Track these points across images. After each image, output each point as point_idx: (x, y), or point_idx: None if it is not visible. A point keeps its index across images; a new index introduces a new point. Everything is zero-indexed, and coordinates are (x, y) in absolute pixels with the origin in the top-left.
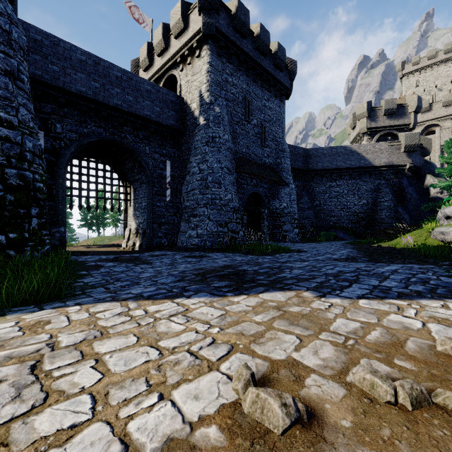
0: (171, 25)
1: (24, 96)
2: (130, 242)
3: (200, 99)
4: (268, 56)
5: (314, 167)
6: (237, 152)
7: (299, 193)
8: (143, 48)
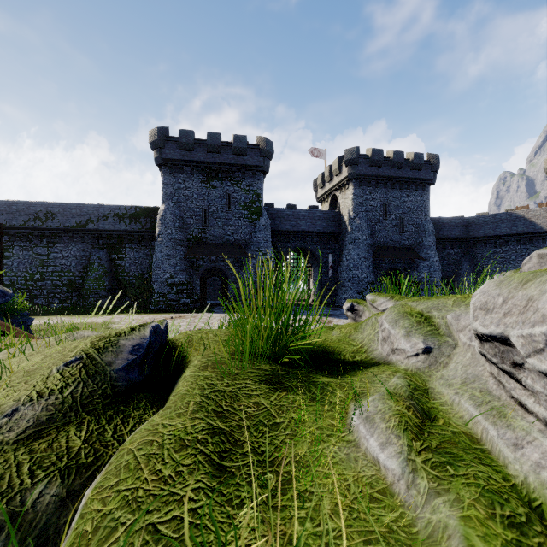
0: (333, 170)
1: (271, 246)
2: (310, 299)
3: (348, 215)
4: (404, 166)
5: (475, 235)
6: (376, 243)
7: (459, 259)
8: (319, 176)
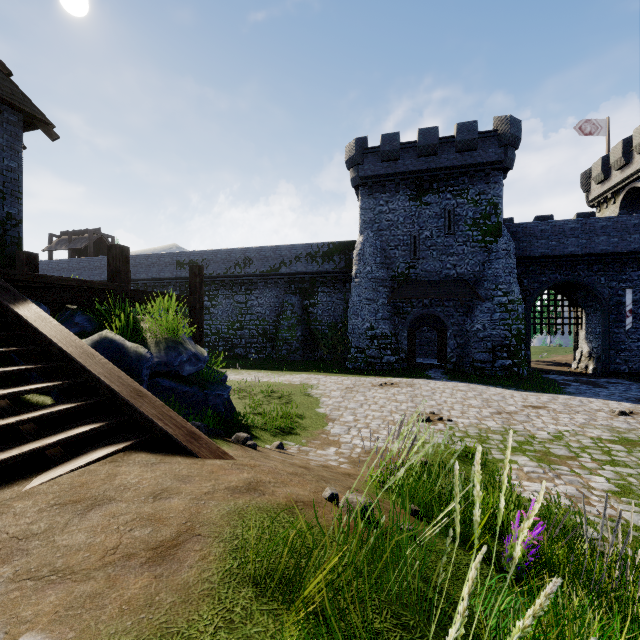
0: (634, 145)
1: (516, 281)
2: (581, 364)
3: None
4: None
5: None
6: None
7: None
8: (595, 163)
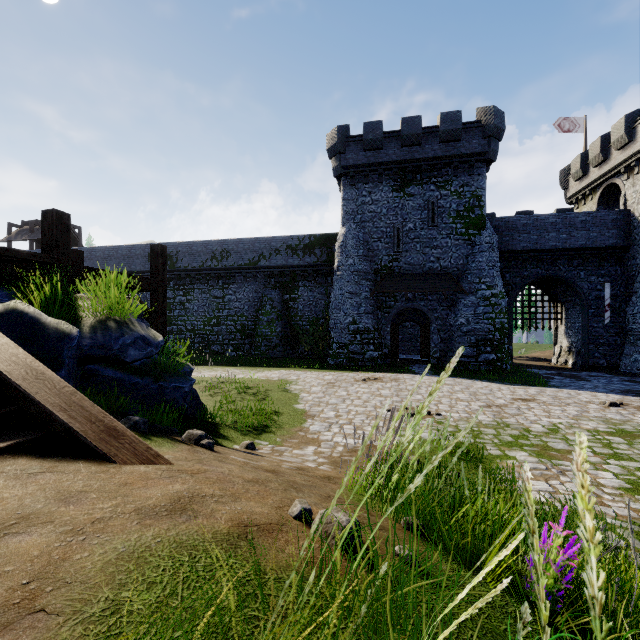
0: (612, 141)
1: (499, 275)
2: (561, 359)
3: None
4: None
5: None
6: None
7: None
8: (574, 160)
